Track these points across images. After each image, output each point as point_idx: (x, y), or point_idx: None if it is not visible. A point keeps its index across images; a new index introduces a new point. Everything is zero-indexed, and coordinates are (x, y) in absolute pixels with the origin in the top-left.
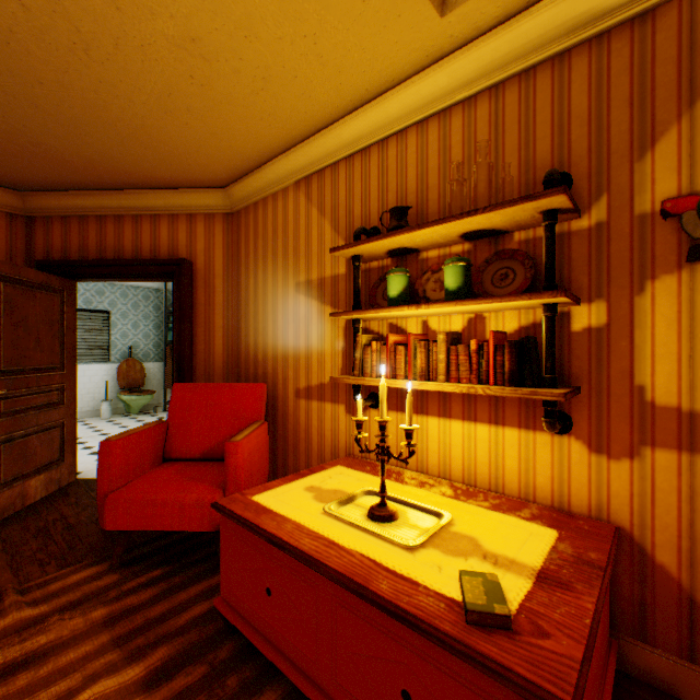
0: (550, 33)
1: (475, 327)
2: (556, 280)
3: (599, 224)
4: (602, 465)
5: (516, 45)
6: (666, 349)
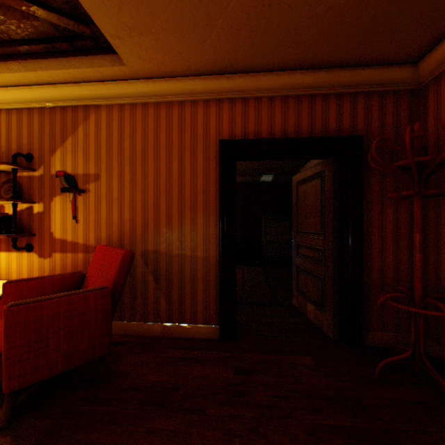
0: (25, 99)
1: (1, 210)
2: (30, 194)
3: (43, 175)
4: (43, 261)
5: (13, 98)
6: (59, 220)
